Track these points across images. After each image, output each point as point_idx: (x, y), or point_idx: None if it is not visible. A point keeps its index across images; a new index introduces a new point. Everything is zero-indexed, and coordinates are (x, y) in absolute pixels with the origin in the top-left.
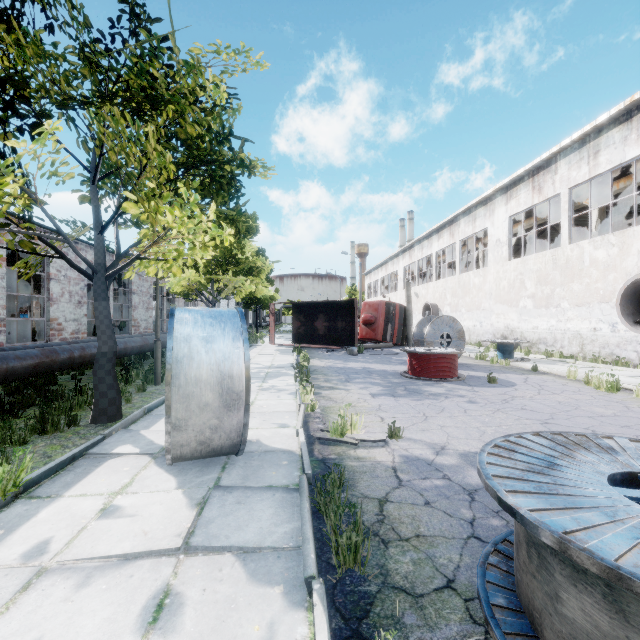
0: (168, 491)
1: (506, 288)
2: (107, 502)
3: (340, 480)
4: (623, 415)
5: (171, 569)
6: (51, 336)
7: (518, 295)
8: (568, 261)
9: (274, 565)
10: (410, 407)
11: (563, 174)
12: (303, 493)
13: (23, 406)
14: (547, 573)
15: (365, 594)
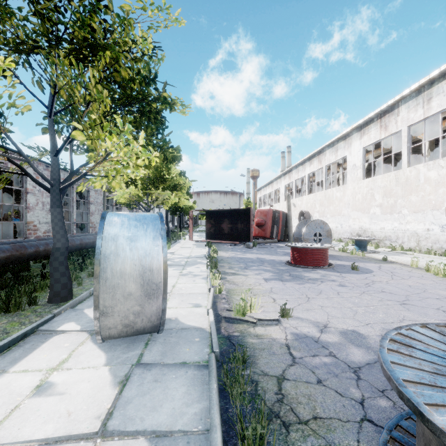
0: (97, 368)
1: (360, 200)
2: (43, 378)
3: (243, 358)
4: None
5: None
6: (28, 234)
7: (369, 205)
8: (407, 179)
9: None
10: (295, 290)
11: (403, 116)
12: (211, 372)
13: None
14: None
15: None
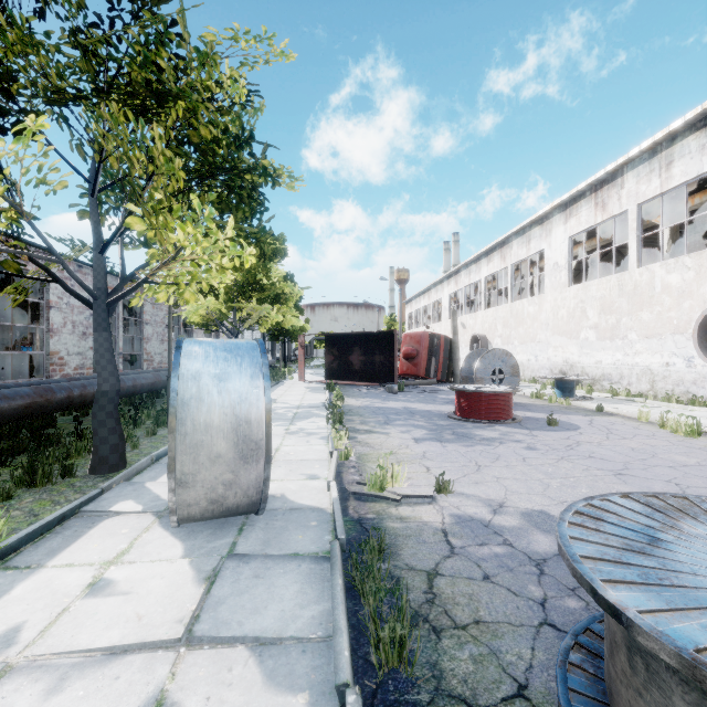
0: (172, 560)
1: (565, 318)
2: (97, 575)
3: (380, 547)
4: None
5: (168, 668)
6: (51, 372)
7: (579, 325)
8: (636, 287)
9: (298, 663)
10: (460, 454)
11: (631, 188)
12: (335, 565)
13: (14, 453)
14: (660, 694)
15: (414, 706)
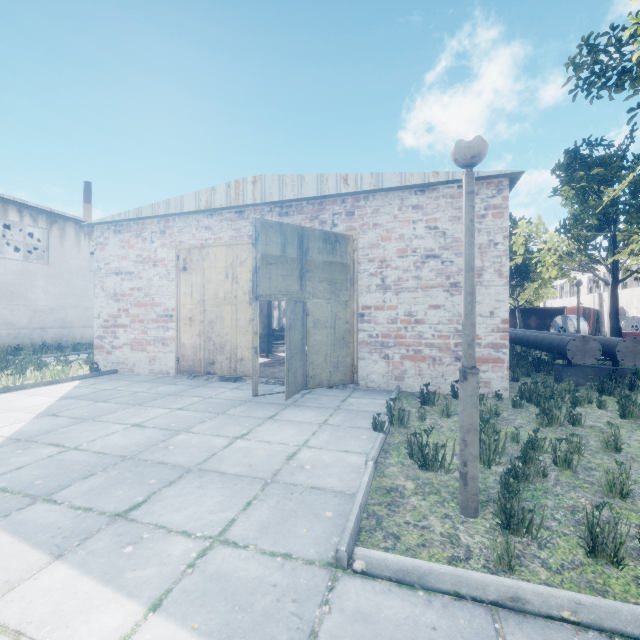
0: None
1: None
2: None
3: None
4: None
5: None
6: None
7: None
8: None
9: None
10: None
11: None
12: None
13: None
14: None
15: None
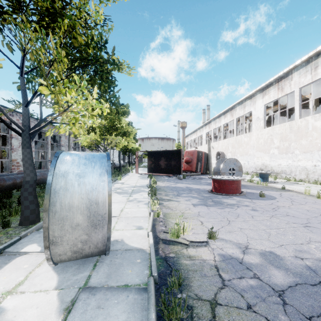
0: (47, 292)
1: (262, 143)
2: None
3: (179, 282)
4: None
5: None
6: (12, 169)
7: (269, 147)
8: (299, 128)
9: None
10: (217, 214)
11: (296, 80)
12: (150, 299)
13: None
14: None
15: None
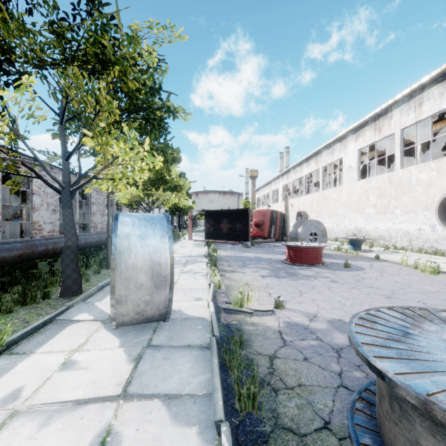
0: (113, 349)
1: (355, 200)
2: (67, 357)
3: (240, 341)
4: (444, 291)
5: (112, 412)
6: (34, 234)
7: (364, 205)
8: (400, 181)
9: (191, 409)
10: (289, 285)
11: (396, 119)
12: (213, 351)
13: (12, 284)
14: (408, 423)
15: (261, 434)
